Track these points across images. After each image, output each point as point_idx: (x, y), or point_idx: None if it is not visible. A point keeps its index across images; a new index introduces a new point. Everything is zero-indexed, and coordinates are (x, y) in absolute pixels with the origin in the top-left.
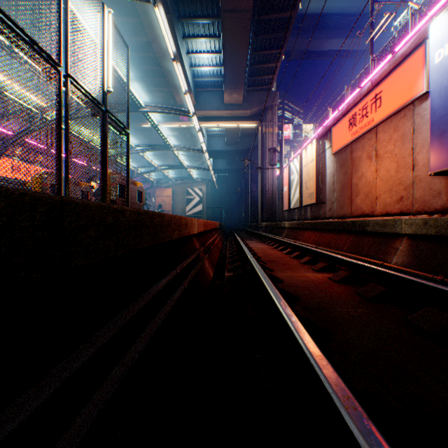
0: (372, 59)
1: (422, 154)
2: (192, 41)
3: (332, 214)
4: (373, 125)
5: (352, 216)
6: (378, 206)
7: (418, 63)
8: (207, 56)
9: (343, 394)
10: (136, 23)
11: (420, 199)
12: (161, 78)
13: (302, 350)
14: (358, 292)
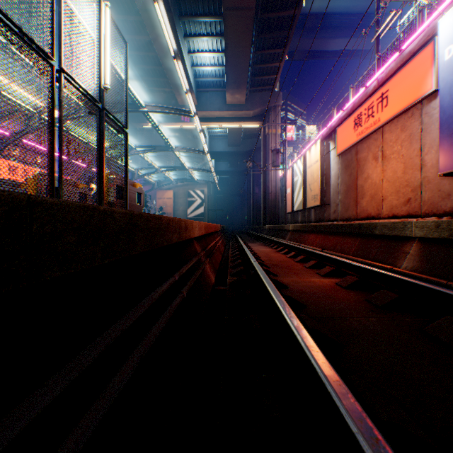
0: (378, 57)
1: (431, 154)
2: (194, 40)
3: (336, 216)
4: (379, 125)
5: (357, 219)
6: (384, 208)
7: (427, 60)
8: (209, 55)
9: (371, 435)
10: (137, 21)
11: (428, 201)
12: (162, 78)
13: (316, 373)
14: (368, 299)
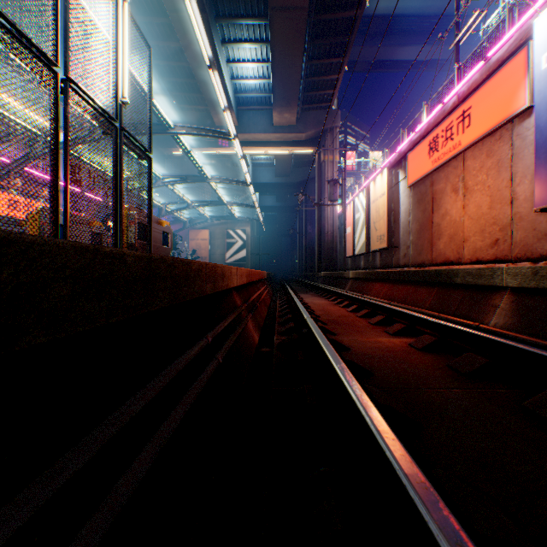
0: (458, 67)
1: (523, 185)
2: (234, 47)
3: (407, 261)
4: (460, 150)
5: (433, 264)
6: (466, 251)
7: (519, 70)
8: (252, 66)
9: None
10: (164, 24)
11: (521, 242)
12: (195, 94)
13: (393, 469)
14: (451, 364)
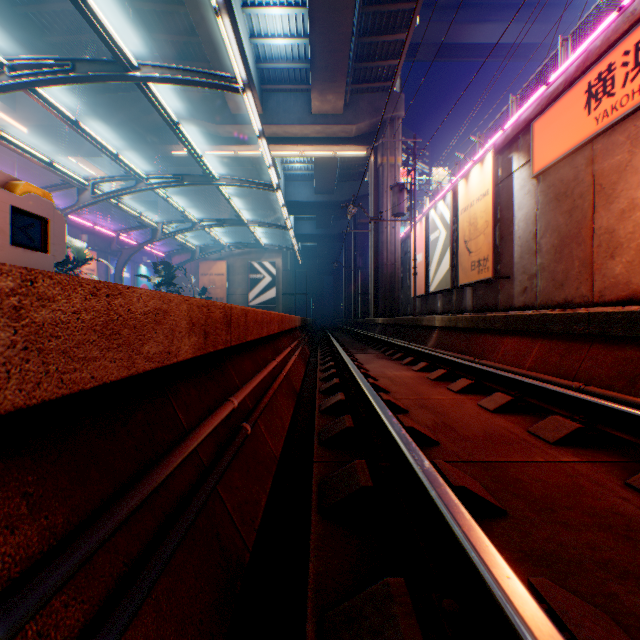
0: None
1: None
2: None
3: (530, 300)
4: None
5: (596, 303)
6: None
7: None
8: (280, 12)
9: None
10: None
11: None
12: (200, 62)
13: None
14: None
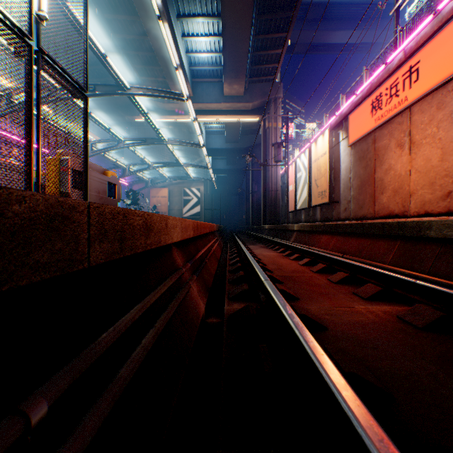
0: (401, 29)
1: None
2: (188, 21)
3: (348, 215)
4: (407, 105)
5: (375, 217)
6: (413, 204)
7: None
8: (205, 39)
9: None
10: None
11: None
12: (154, 66)
13: None
14: None
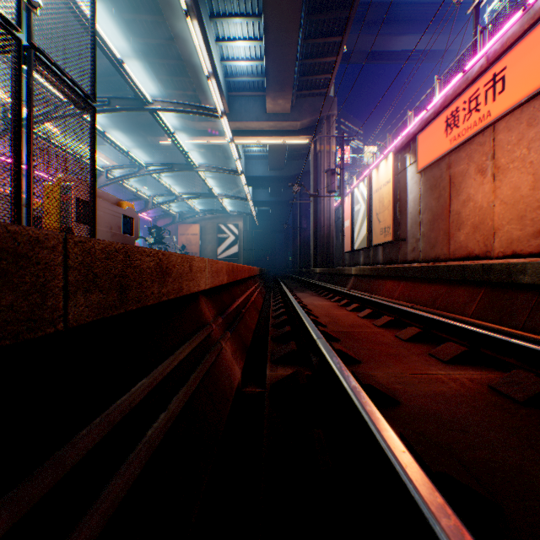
0: (482, 29)
1: None
2: (223, 22)
3: (416, 256)
4: (490, 121)
5: (451, 259)
6: (497, 242)
7: None
8: (243, 45)
9: None
10: None
11: None
12: (183, 77)
13: None
14: None
